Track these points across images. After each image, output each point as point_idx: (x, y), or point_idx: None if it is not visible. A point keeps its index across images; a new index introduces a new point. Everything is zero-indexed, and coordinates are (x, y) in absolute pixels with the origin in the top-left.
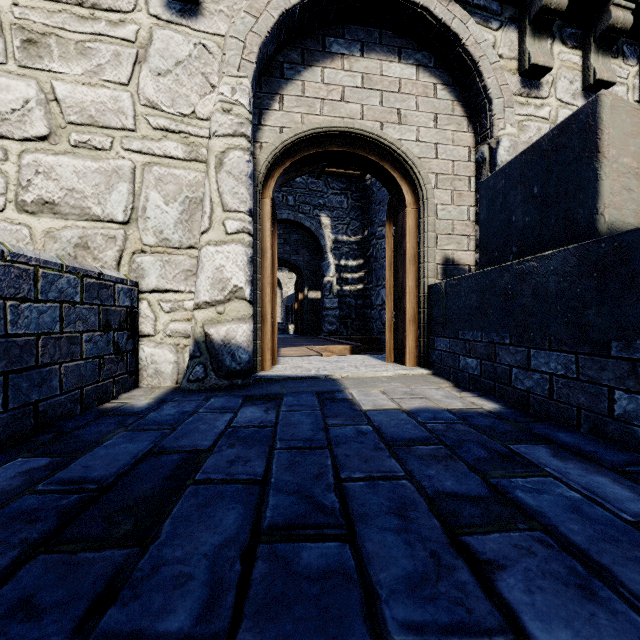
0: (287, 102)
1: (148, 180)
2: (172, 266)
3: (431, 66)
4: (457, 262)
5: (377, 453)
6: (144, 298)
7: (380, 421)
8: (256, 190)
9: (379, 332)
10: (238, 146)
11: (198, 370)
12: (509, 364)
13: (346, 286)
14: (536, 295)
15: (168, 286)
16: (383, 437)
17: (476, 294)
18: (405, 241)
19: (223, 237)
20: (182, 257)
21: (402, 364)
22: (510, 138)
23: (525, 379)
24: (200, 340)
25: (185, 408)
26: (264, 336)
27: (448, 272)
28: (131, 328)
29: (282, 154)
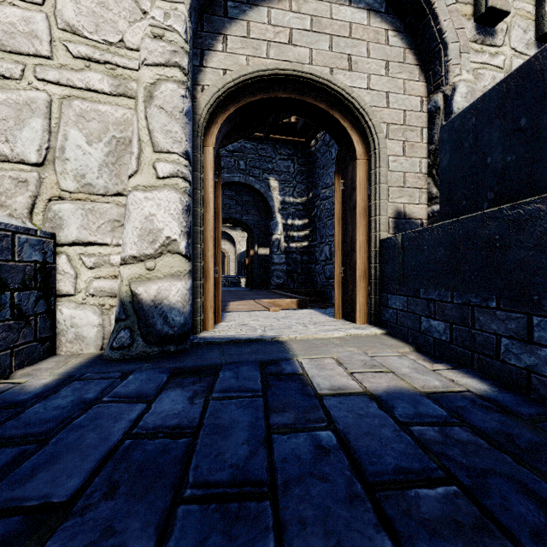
0: (231, 43)
1: (67, 116)
2: (96, 215)
3: (382, 11)
4: (409, 216)
5: (352, 505)
6: (62, 252)
7: (343, 417)
8: (196, 135)
9: (323, 285)
10: (171, 77)
11: (123, 335)
12: (496, 332)
13: (292, 243)
14: (544, 247)
15: (91, 238)
16: (352, 453)
17: (444, 247)
18: (355, 194)
19: (153, 181)
20: (108, 205)
21: (352, 321)
22: (467, 84)
23: (523, 354)
24: (126, 300)
25: (90, 391)
26: (206, 293)
27: (400, 226)
28: (43, 287)
29: (226, 99)
